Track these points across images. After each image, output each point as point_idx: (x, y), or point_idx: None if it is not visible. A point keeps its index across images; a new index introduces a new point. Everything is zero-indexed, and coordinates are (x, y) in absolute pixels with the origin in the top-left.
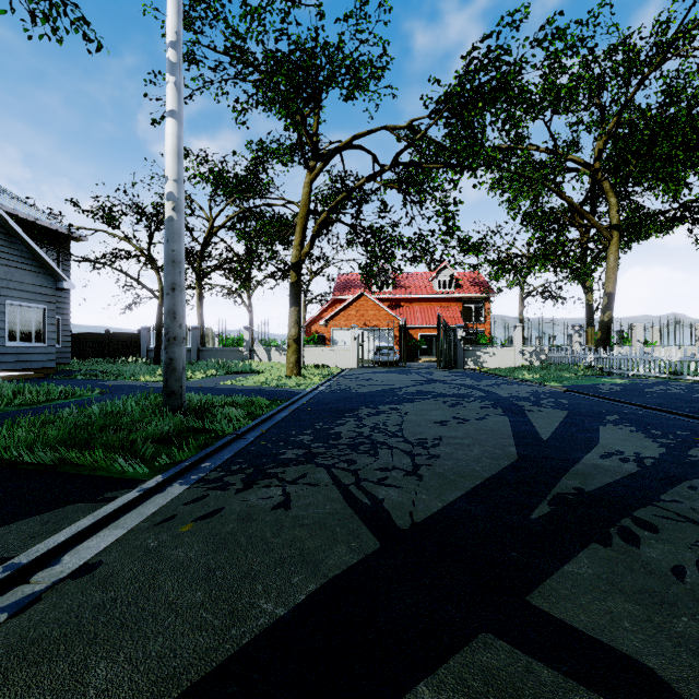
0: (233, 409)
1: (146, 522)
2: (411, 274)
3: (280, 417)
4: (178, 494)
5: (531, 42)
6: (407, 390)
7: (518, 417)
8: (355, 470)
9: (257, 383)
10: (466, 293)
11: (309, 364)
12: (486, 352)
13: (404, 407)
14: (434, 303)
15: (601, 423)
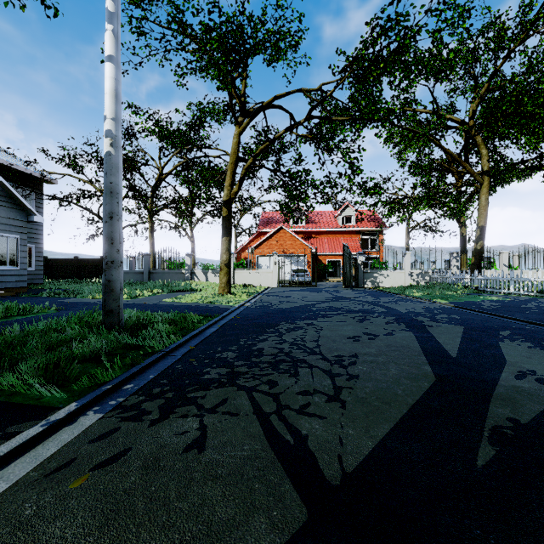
0: (166, 325)
1: (37, 471)
2: (320, 212)
3: (209, 333)
4: (88, 426)
5: (425, 11)
6: (320, 306)
7: (421, 333)
8: (276, 394)
9: (193, 300)
10: (364, 227)
11: (239, 283)
12: (381, 274)
13: (319, 323)
14: (338, 235)
15: (498, 338)
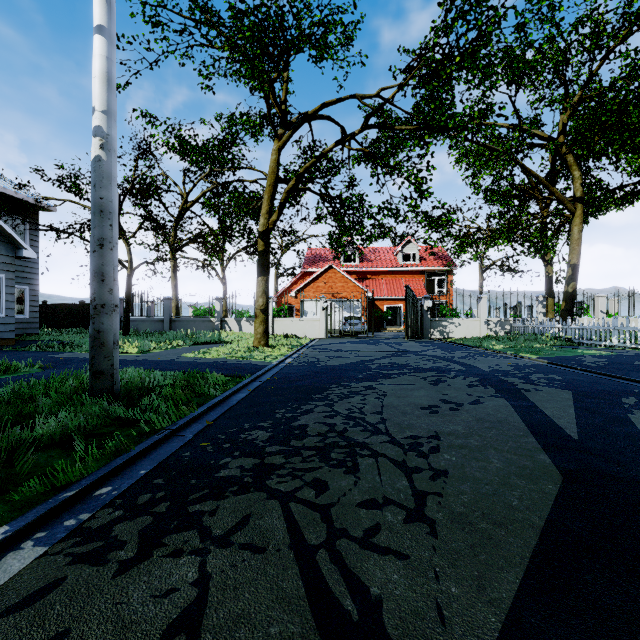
0: (178, 390)
1: None
2: (376, 249)
3: (235, 400)
4: (14, 574)
5: None
6: (380, 363)
7: (519, 400)
8: (326, 506)
9: (221, 355)
10: (430, 266)
11: (279, 334)
12: (452, 322)
13: (381, 386)
14: (398, 275)
15: (624, 409)
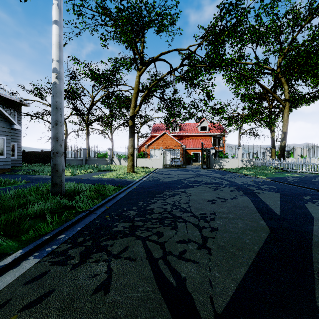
0: (92, 193)
1: None
2: (187, 124)
3: (119, 197)
4: (27, 269)
5: None
6: (189, 180)
7: (254, 197)
8: (162, 242)
9: (111, 176)
10: (214, 132)
11: (139, 166)
12: (224, 160)
13: (188, 191)
14: (198, 137)
15: (303, 201)
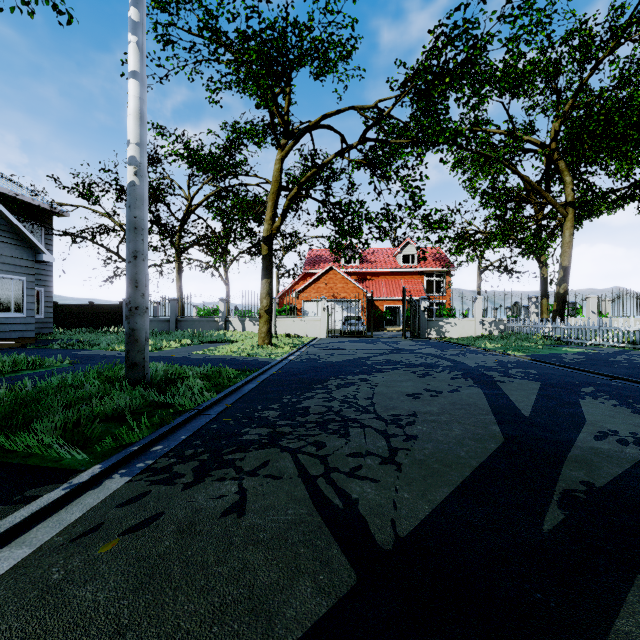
0: (198, 380)
1: (62, 535)
2: (376, 250)
3: (247, 389)
4: (115, 490)
5: (497, 17)
6: (376, 359)
7: (491, 389)
8: (324, 456)
9: (229, 353)
10: (428, 267)
11: (281, 333)
12: (448, 322)
13: (374, 378)
14: (398, 276)
15: (579, 395)
